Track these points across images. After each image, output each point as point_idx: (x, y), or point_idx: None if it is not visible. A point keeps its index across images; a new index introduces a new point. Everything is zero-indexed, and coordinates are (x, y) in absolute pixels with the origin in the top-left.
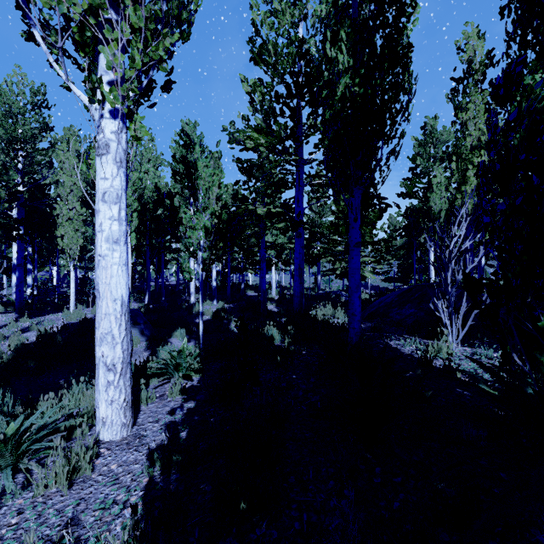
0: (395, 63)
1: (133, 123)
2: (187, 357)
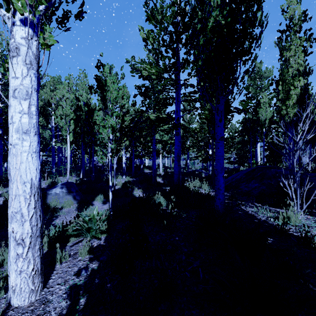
0: (251, 3)
1: (43, 33)
2: (97, 221)
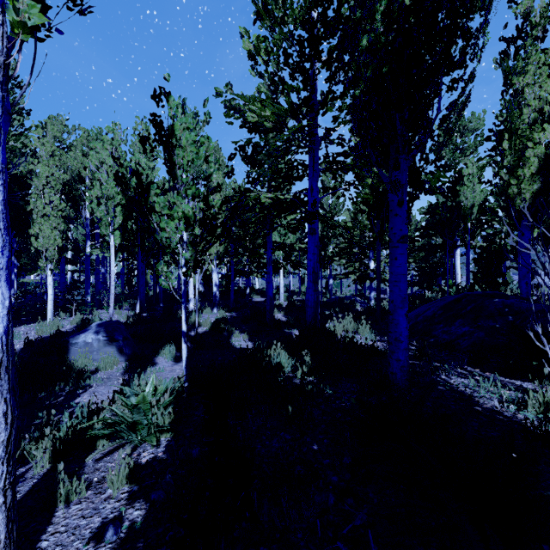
0: None
1: None
2: (154, 405)
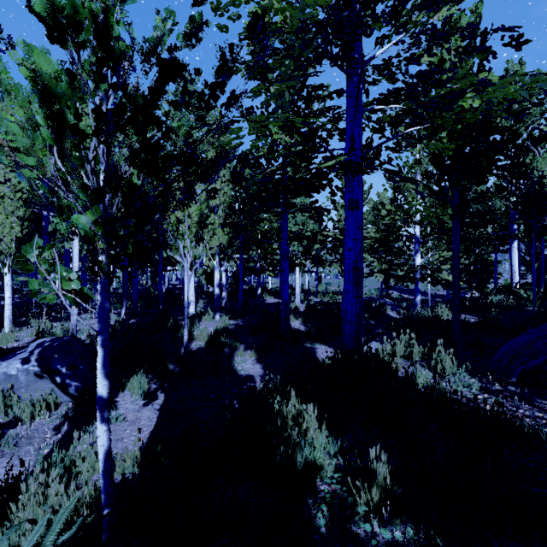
0: None
1: None
2: None
